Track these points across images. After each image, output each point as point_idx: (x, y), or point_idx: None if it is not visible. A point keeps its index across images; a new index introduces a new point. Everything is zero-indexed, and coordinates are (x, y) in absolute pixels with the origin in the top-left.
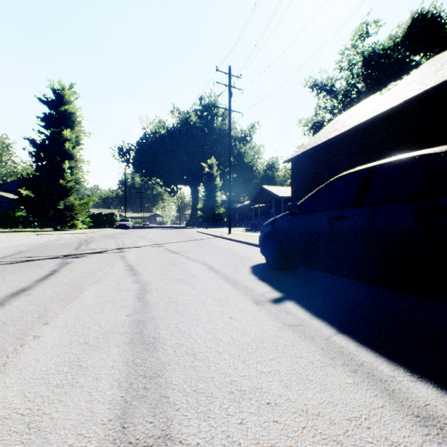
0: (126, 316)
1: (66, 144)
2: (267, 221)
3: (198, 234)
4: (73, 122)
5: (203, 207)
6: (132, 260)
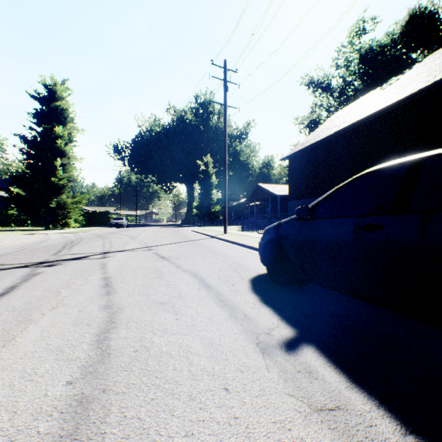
0: (66, 384)
1: (57, 140)
2: (269, 226)
3: (192, 233)
4: (66, 119)
5: (199, 205)
6: (112, 270)
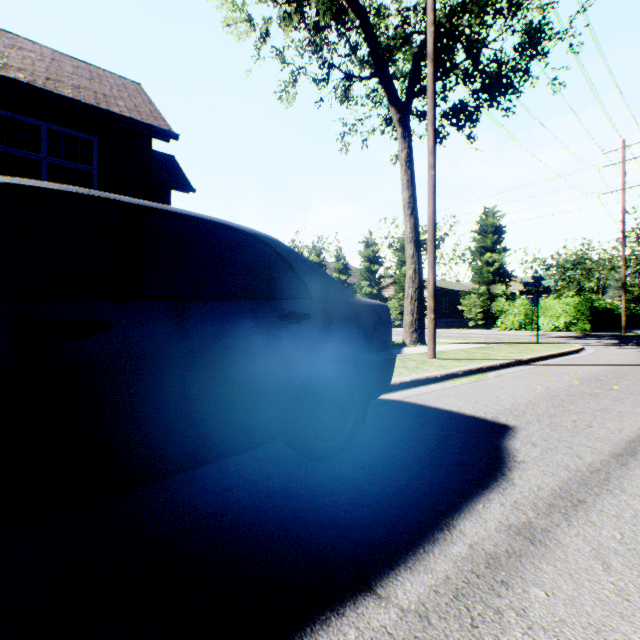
0: None
1: None
2: None
3: None
4: None
5: None
6: None
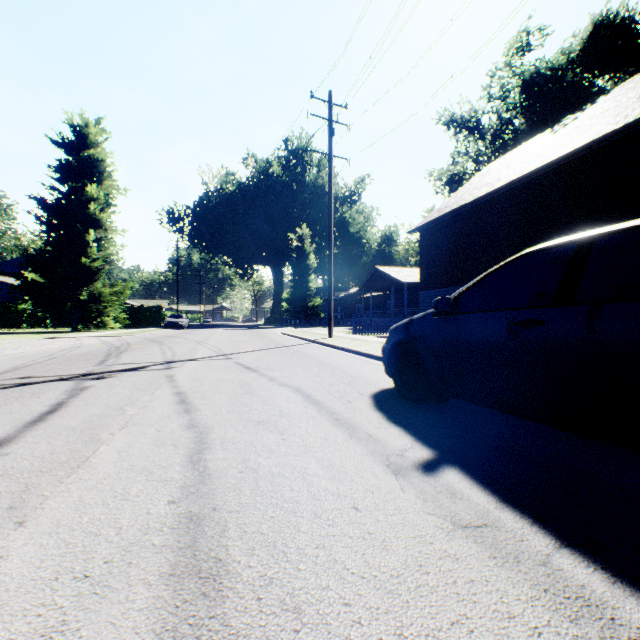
0: (168, 503)
1: (90, 205)
2: (397, 324)
3: (283, 337)
4: (101, 174)
5: (290, 297)
6: (184, 384)
